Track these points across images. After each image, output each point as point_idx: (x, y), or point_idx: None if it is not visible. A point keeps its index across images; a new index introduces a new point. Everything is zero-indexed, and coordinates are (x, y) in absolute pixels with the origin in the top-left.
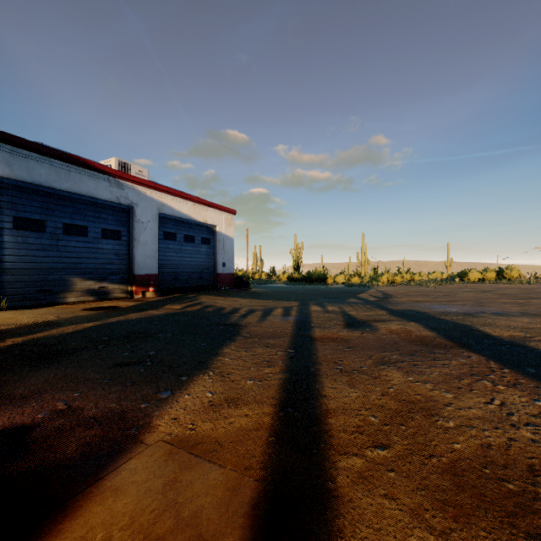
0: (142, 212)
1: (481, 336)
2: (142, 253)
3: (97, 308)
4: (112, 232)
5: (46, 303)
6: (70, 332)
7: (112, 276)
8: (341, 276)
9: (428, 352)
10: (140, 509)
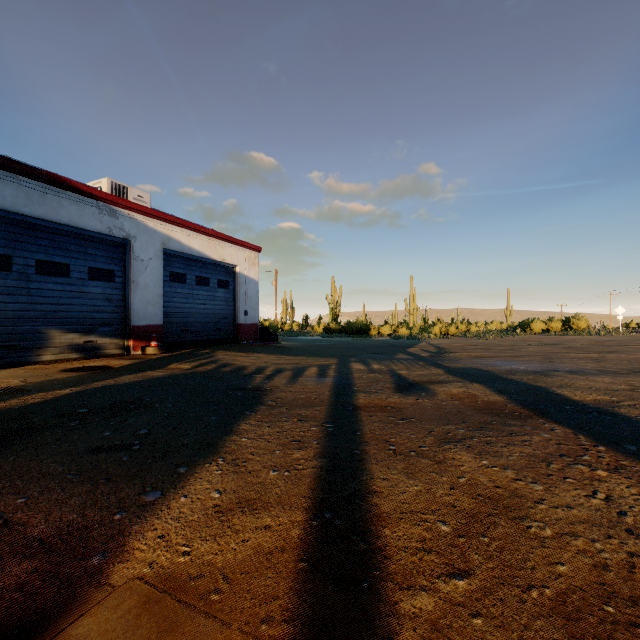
0: (142, 247)
1: (560, 400)
2: (142, 298)
3: (81, 368)
4: (103, 271)
5: (13, 362)
6: (36, 403)
7: (103, 328)
8: (386, 327)
9: (501, 425)
10: None
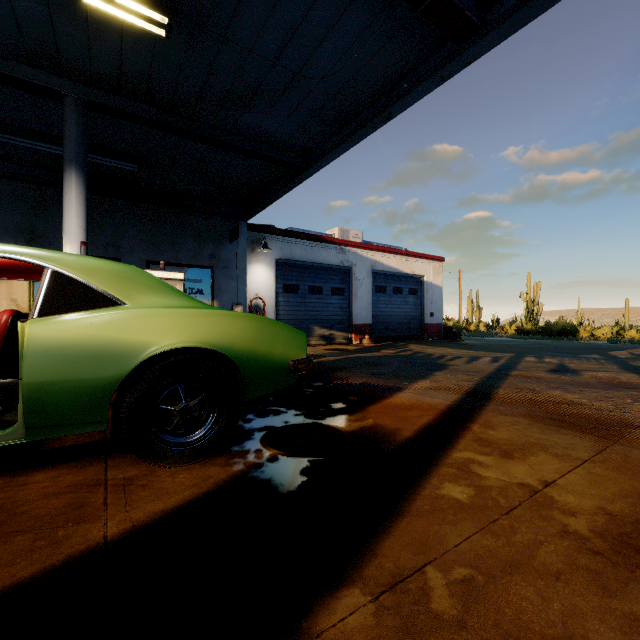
0: (359, 271)
1: None
2: (359, 306)
3: (332, 349)
4: (338, 289)
5: None
6: (333, 360)
7: (338, 325)
8: (603, 329)
9: (607, 388)
10: (410, 400)
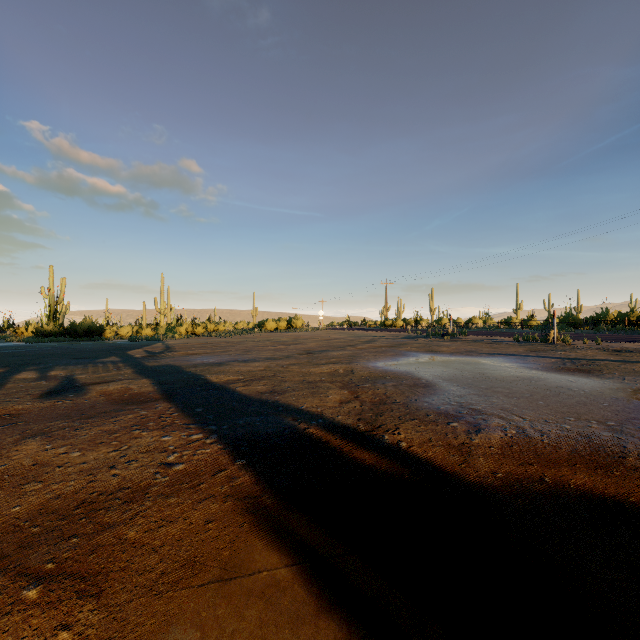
0: None
1: (201, 384)
2: None
3: None
4: None
5: None
6: None
7: None
8: (127, 328)
9: (115, 411)
10: None
